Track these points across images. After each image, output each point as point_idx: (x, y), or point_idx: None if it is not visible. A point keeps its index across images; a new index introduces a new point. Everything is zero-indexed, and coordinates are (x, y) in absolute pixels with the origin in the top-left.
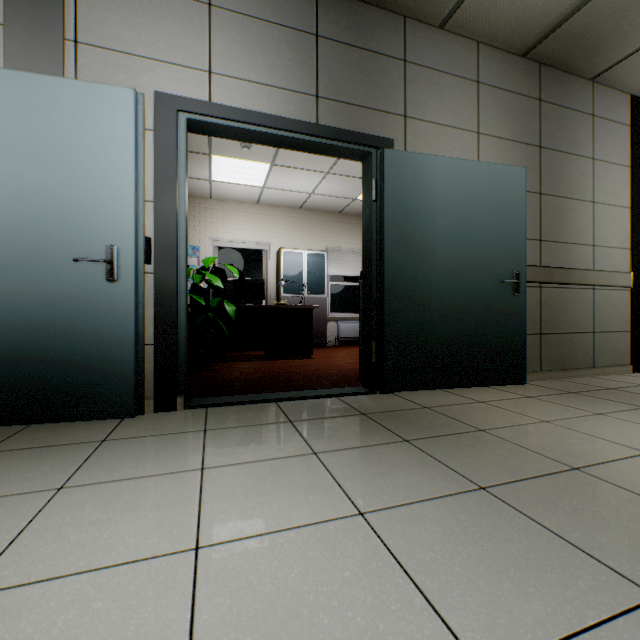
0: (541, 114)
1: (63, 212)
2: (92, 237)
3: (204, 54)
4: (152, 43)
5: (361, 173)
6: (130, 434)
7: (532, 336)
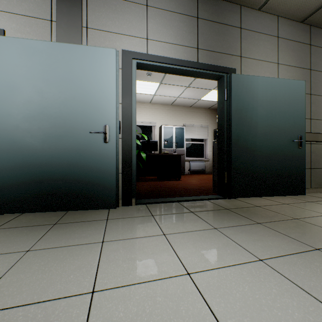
0: (311, 52)
1: (84, 109)
2: (97, 121)
3: (144, 30)
4: (120, 26)
5: (205, 86)
6: (117, 216)
7: (306, 169)
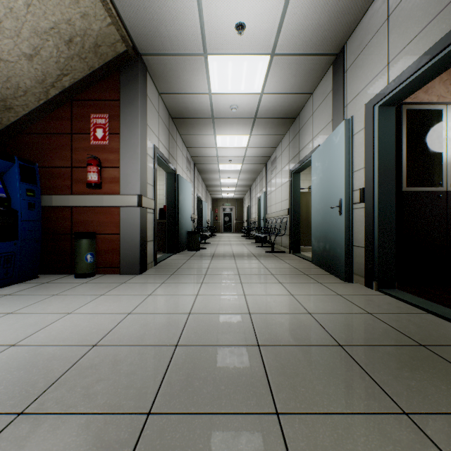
0: None
1: (333, 188)
2: (337, 196)
3: (385, 55)
4: (365, 77)
5: None
6: (328, 285)
7: None
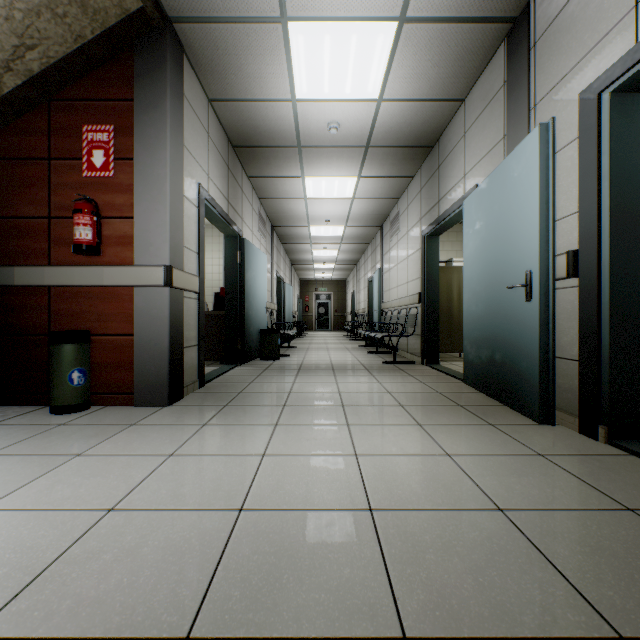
0: None
1: (510, 252)
2: (520, 267)
3: None
4: (579, 45)
5: None
6: (508, 429)
7: None
